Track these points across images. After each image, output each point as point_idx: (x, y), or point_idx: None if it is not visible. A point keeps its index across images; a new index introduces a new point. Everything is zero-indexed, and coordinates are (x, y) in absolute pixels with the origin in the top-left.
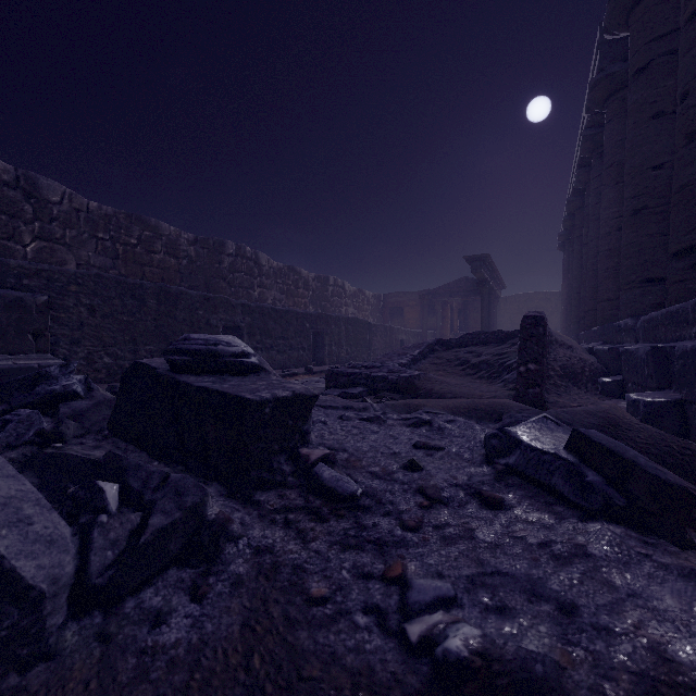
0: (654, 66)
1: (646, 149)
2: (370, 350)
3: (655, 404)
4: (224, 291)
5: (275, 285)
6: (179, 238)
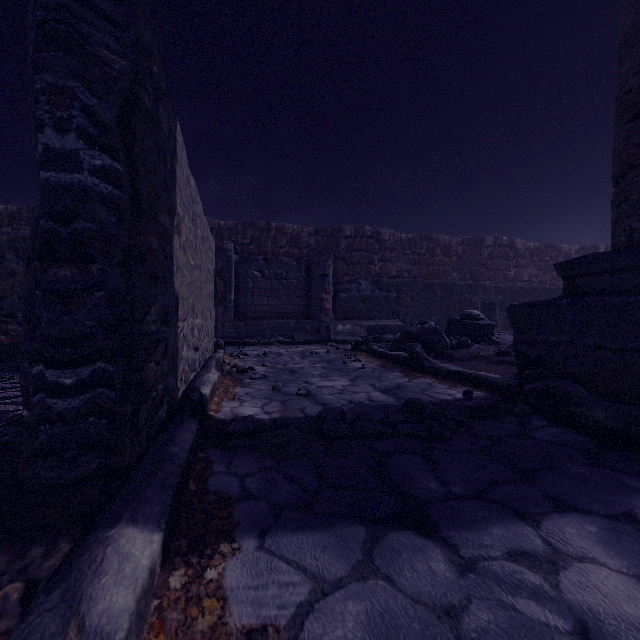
0: None
1: None
2: None
3: None
4: (483, 275)
5: (531, 263)
6: (451, 243)
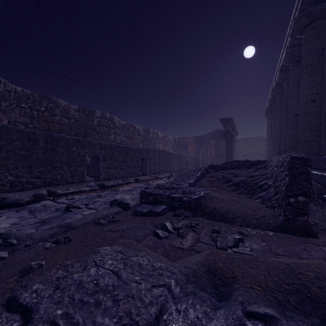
0: None
1: None
2: (170, 166)
3: None
4: (94, 136)
5: (122, 133)
6: (69, 108)
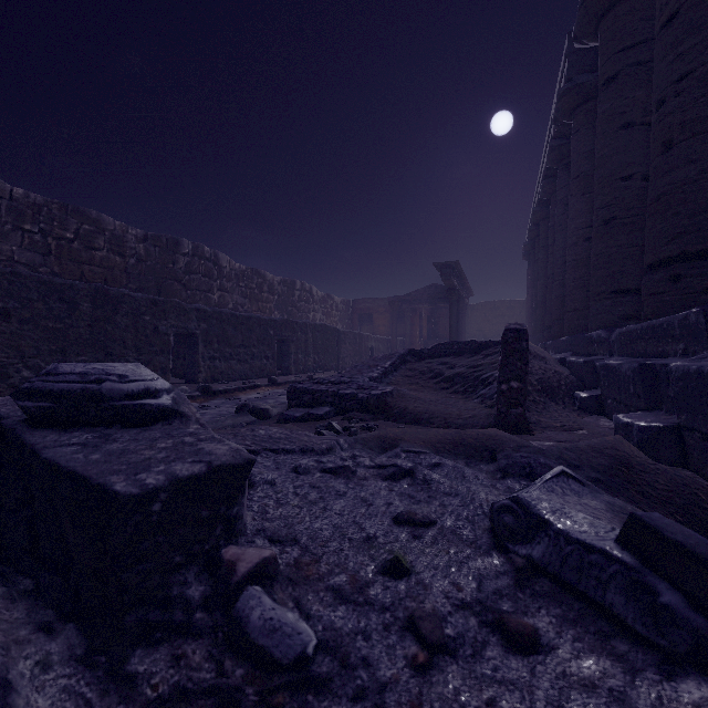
0: (623, 77)
1: (616, 159)
2: (338, 358)
3: (650, 429)
4: (179, 294)
5: (237, 288)
6: (126, 234)
